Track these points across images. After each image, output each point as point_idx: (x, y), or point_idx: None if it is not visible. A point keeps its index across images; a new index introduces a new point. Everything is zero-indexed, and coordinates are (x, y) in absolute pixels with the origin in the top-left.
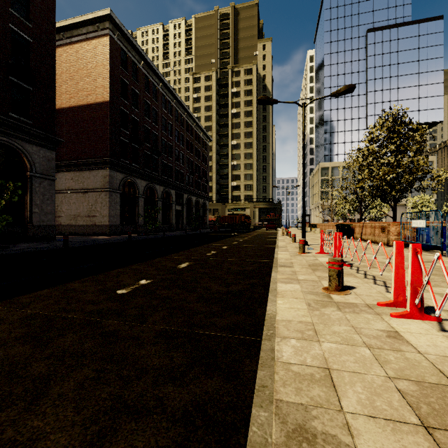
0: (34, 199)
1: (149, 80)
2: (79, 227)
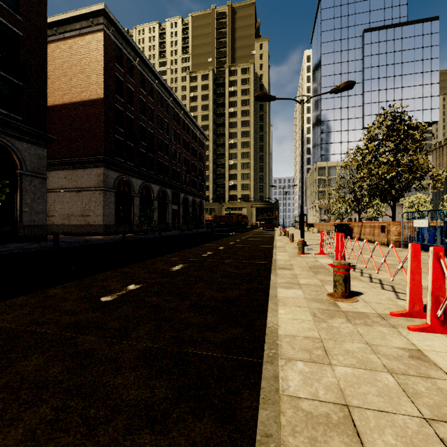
0: (24, 197)
1: (145, 77)
2: (72, 227)
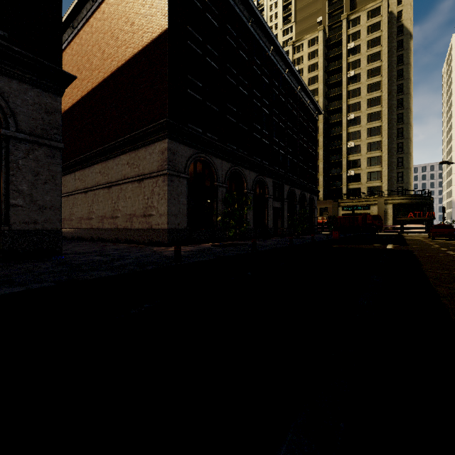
0: (14, 180)
1: (234, 11)
2: (134, 232)
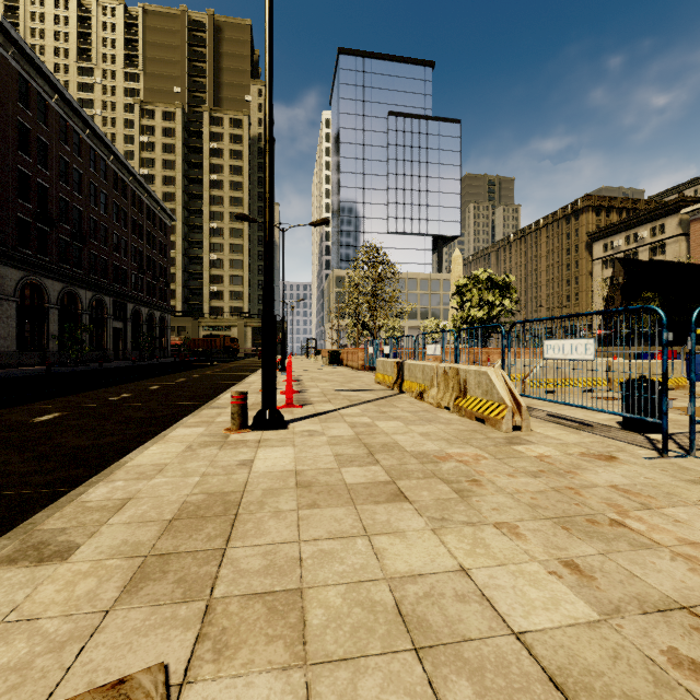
0: None
1: (67, 123)
2: None
